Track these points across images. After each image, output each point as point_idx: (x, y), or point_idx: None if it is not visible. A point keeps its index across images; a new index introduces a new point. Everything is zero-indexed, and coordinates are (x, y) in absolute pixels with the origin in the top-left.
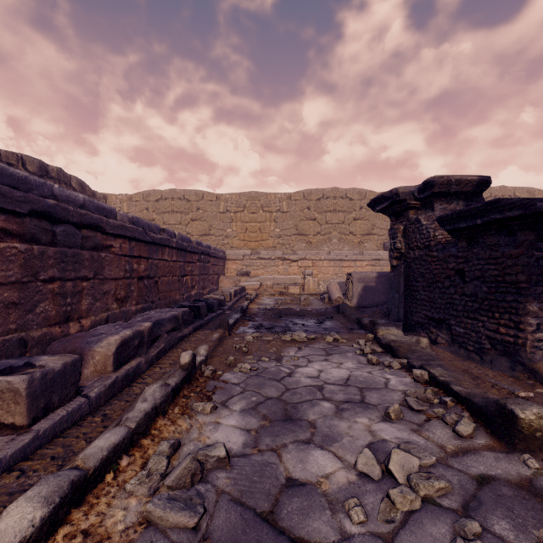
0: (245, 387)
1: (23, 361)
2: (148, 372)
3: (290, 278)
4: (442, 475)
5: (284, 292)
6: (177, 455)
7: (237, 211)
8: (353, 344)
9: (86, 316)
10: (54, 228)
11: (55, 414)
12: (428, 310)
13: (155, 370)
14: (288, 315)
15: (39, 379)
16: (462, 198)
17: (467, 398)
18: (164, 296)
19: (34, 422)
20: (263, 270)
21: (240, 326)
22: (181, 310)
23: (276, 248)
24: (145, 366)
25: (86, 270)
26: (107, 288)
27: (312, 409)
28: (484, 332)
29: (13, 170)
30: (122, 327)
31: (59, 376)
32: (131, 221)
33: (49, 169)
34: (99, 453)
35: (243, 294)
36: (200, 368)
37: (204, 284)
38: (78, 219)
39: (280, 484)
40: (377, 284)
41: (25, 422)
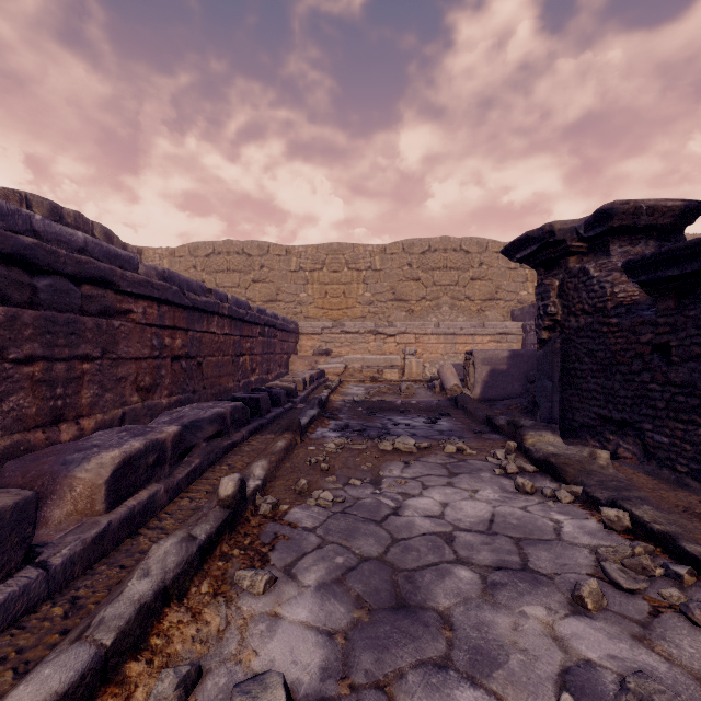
0: (325, 535)
1: None
2: (169, 506)
3: (385, 359)
4: None
5: (377, 377)
6: (192, 700)
7: (313, 269)
8: (487, 458)
9: (88, 414)
10: (35, 281)
11: None
12: (601, 406)
13: (182, 503)
14: (385, 410)
15: None
16: (654, 236)
17: None
18: (211, 383)
19: None
20: (348, 348)
21: (317, 427)
22: (231, 406)
23: (365, 318)
24: (165, 498)
25: (88, 345)
26: (123, 372)
27: (441, 583)
28: None
29: None
30: (131, 435)
31: None
32: (162, 275)
33: (64, 213)
34: None
35: (322, 381)
36: (253, 501)
37: (269, 367)
38: (74, 268)
39: None
40: (510, 367)
41: None
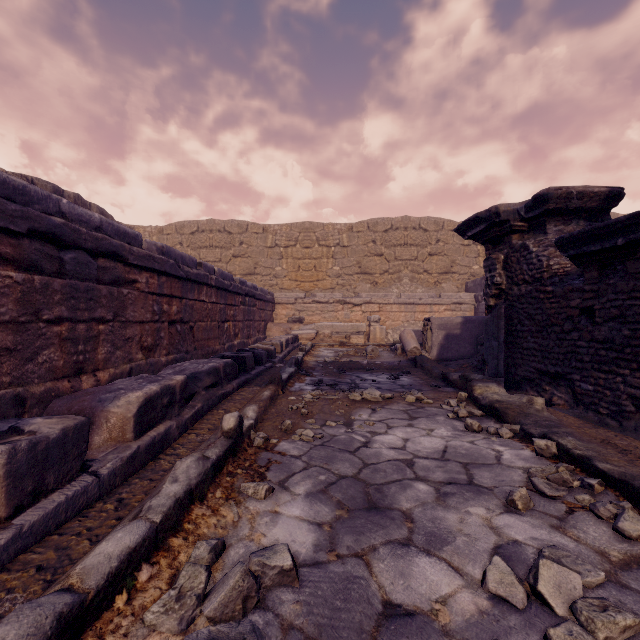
0: (309, 461)
1: (7, 425)
2: (180, 439)
3: (352, 326)
4: (619, 602)
5: (345, 342)
6: (221, 562)
7: (287, 246)
8: (442, 406)
9: (103, 368)
10: (62, 255)
11: (49, 500)
12: (539, 361)
13: (190, 437)
14: (354, 369)
15: (25, 451)
16: (584, 216)
17: (622, 480)
18: (201, 345)
19: (17, 513)
20: (319, 316)
21: (295, 382)
22: (223, 362)
23: (334, 289)
24: (177, 433)
25: (103, 309)
26: (130, 333)
27: (404, 493)
28: (625, 389)
29: (7, 177)
30: (147, 381)
31: (56, 446)
32: (161, 250)
33: (65, 195)
34: (106, 564)
35: (296, 345)
36: (248, 435)
37: (249, 332)
38: (93, 244)
39: (375, 612)
40: (463, 332)
41: (3, 513)
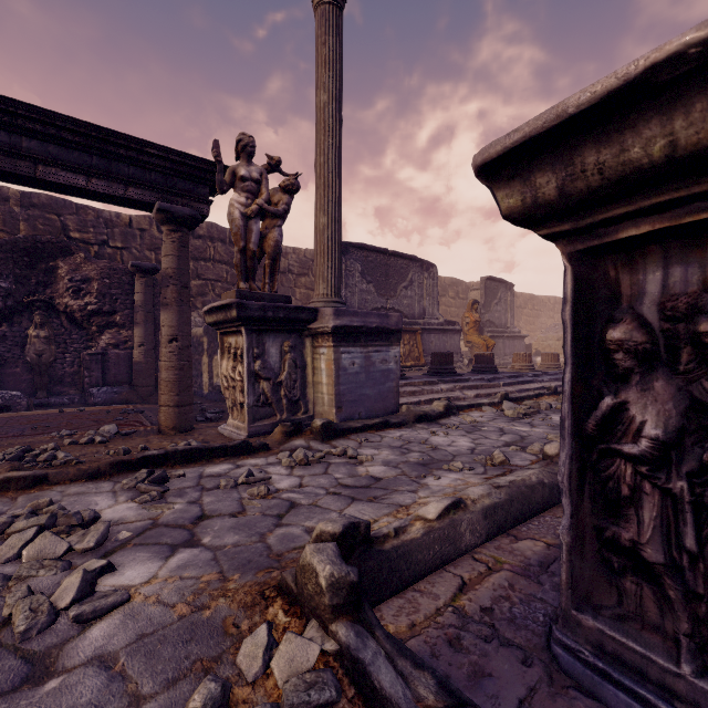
0: None
1: None
2: None
3: None
4: None
5: None
6: None
7: None
8: None
9: None
10: None
11: None
12: None
13: None
14: None
15: None
16: None
17: None
18: None
19: None
20: None
21: None
22: None
23: None
24: None
25: None
26: None
27: None
28: None
29: None
30: None
31: None
32: None
33: (556, 299)
34: None
35: None
36: None
37: None
38: None
39: None
40: None
41: None
